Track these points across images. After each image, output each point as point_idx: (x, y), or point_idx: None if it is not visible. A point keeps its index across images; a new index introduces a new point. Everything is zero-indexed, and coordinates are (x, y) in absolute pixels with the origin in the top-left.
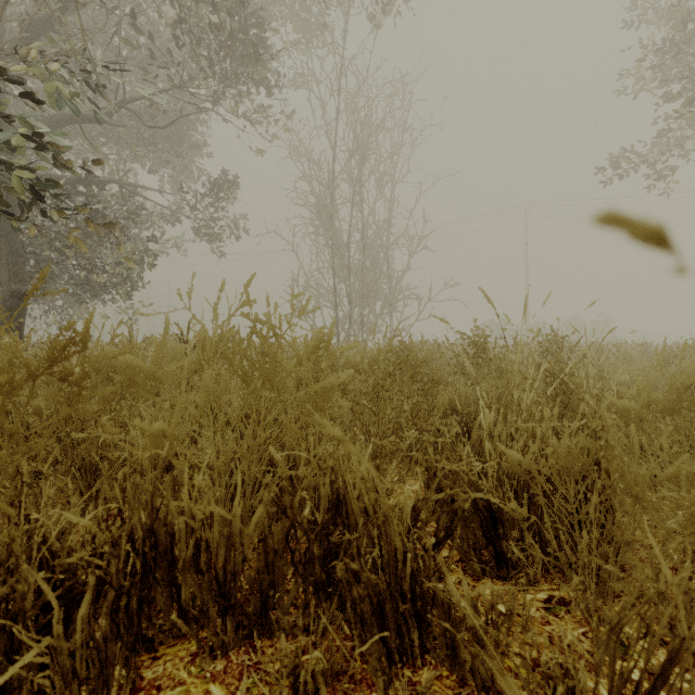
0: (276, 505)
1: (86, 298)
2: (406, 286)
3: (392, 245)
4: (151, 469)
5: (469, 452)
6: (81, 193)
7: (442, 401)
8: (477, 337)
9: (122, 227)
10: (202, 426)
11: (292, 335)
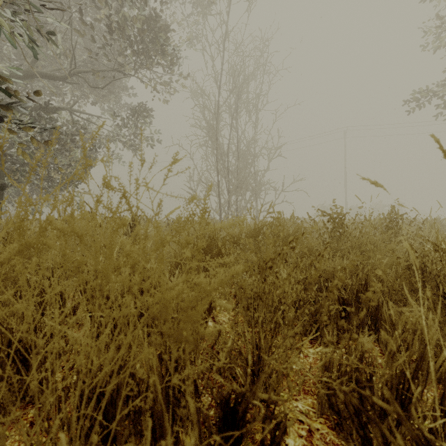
0: (134, 428)
1: (51, 189)
2: (267, 181)
3: (257, 154)
4: (1, 362)
5: (409, 375)
6: (43, 116)
7: (363, 296)
8: (336, 213)
9: (72, 140)
10: (78, 302)
11: (151, 203)
